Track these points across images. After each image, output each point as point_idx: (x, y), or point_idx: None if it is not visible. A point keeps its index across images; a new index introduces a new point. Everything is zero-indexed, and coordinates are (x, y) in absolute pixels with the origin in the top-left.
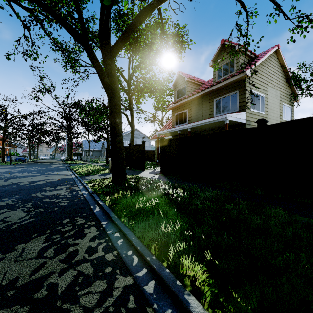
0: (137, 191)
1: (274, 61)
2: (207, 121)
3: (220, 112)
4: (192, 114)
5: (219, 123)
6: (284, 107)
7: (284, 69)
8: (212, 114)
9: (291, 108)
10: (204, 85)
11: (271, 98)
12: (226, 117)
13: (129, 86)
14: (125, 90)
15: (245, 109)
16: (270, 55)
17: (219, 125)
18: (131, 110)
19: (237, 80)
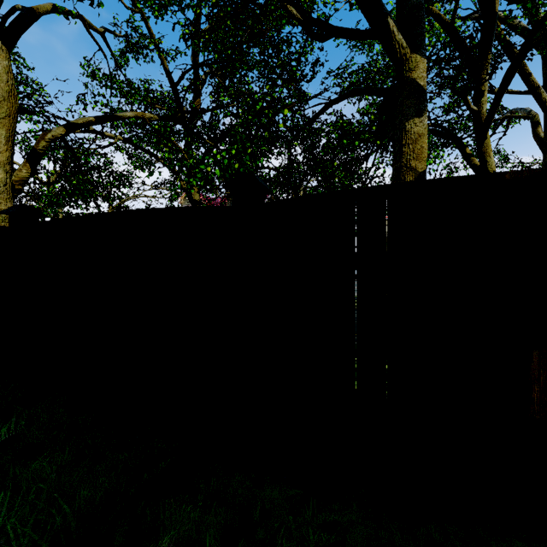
0: None
1: None
2: None
3: None
4: None
5: None
6: None
7: None
8: None
9: None
10: None
11: None
12: None
13: None
14: None
15: None
16: None
17: None
18: None
19: None
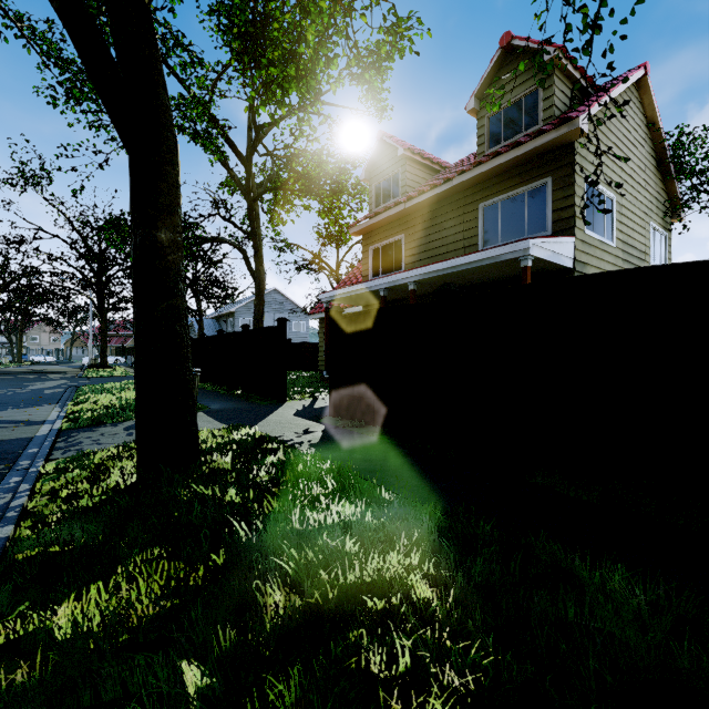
0: (200, 563)
1: (634, 109)
2: (467, 261)
3: (498, 238)
4: (417, 246)
5: (500, 267)
6: (652, 233)
7: (654, 133)
8: (472, 246)
9: (666, 238)
10: (450, 170)
11: (628, 206)
12: (526, 246)
13: (248, 170)
14: (240, 184)
15: (571, 230)
16: (626, 90)
17: (497, 274)
18: (255, 238)
19: (550, 146)
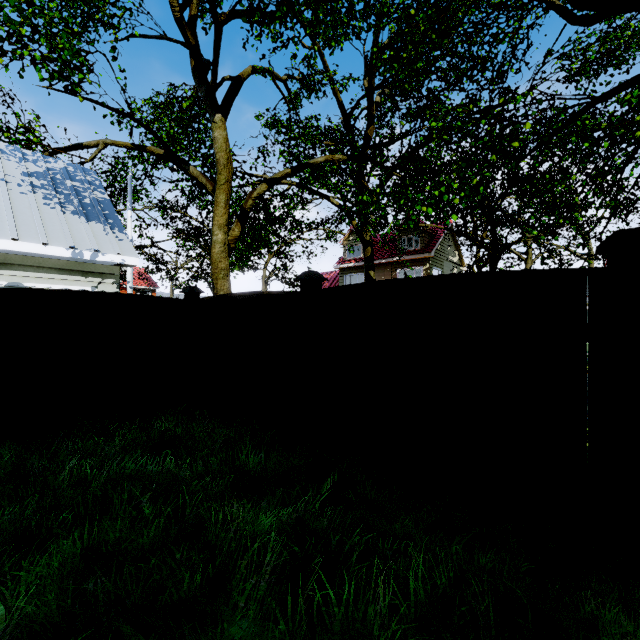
0: None
1: None
2: None
3: None
4: None
5: None
6: None
7: None
8: None
9: None
10: None
11: None
12: None
13: None
14: None
15: None
16: None
17: None
18: None
19: None
